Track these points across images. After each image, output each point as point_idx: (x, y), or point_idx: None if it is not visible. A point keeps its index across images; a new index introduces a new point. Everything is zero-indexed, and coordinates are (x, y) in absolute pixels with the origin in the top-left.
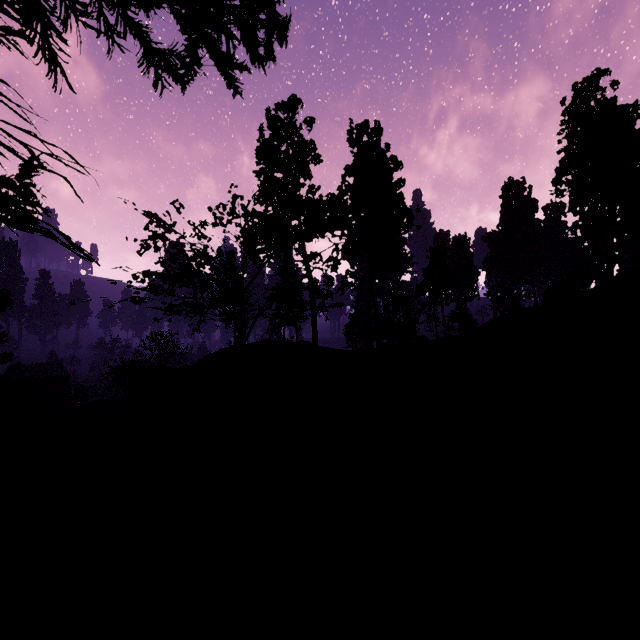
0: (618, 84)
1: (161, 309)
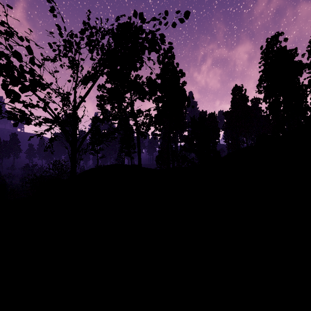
0: (287, 39)
1: None
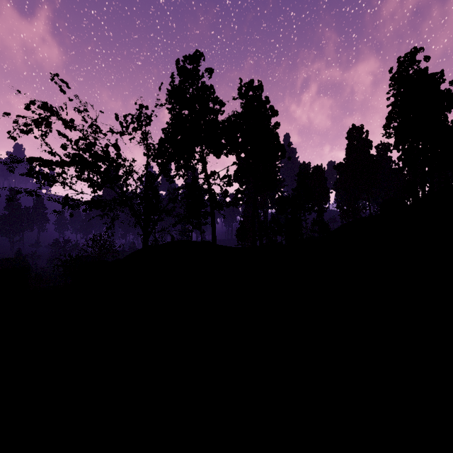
0: (429, 58)
1: (61, 204)
